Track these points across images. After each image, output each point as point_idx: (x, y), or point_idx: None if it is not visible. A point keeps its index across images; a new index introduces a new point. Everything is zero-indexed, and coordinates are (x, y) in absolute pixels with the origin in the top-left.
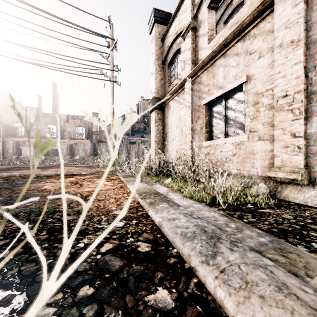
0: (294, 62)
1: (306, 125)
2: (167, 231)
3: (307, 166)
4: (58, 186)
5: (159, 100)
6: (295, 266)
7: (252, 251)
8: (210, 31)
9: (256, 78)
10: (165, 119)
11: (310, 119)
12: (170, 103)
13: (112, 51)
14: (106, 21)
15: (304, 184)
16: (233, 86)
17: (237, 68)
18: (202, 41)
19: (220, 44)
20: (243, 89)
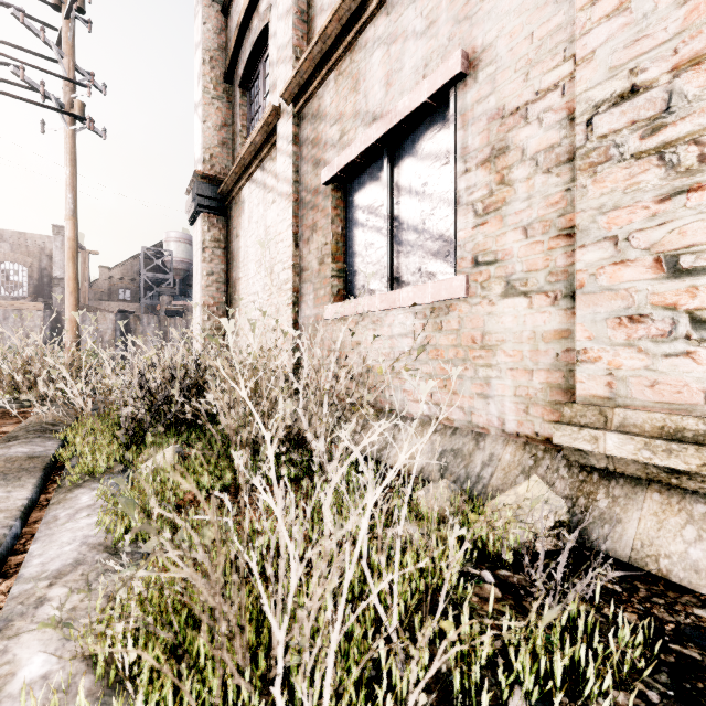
0: None
1: None
2: None
3: None
4: None
5: (216, 185)
6: None
7: None
8: None
9: (497, 57)
10: (232, 242)
11: None
12: (243, 192)
13: (68, 21)
14: None
15: None
16: (416, 100)
17: (430, 37)
18: None
19: None
20: (450, 110)
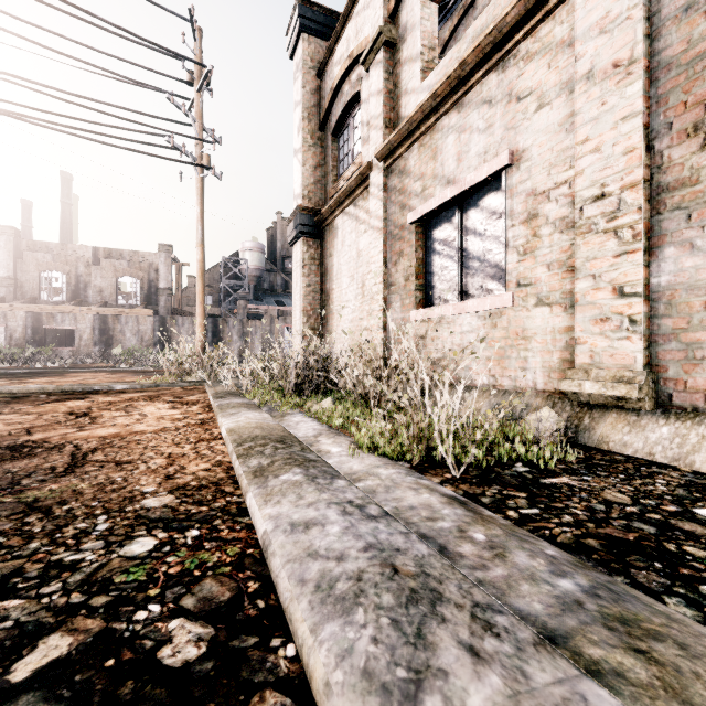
0: (622, 114)
1: (649, 267)
2: (279, 569)
3: (651, 365)
4: (26, 424)
5: (312, 215)
6: (687, 700)
7: (545, 651)
8: (426, 51)
9: (532, 157)
10: (325, 260)
11: (658, 252)
12: (336, 221)
13: (199, 93)
14: (184, 18)
15: (645, 408)
16: (479, 177)
17: (488, 135)
18: (408, 75)
19: (449, 76)
20: (502, 185)
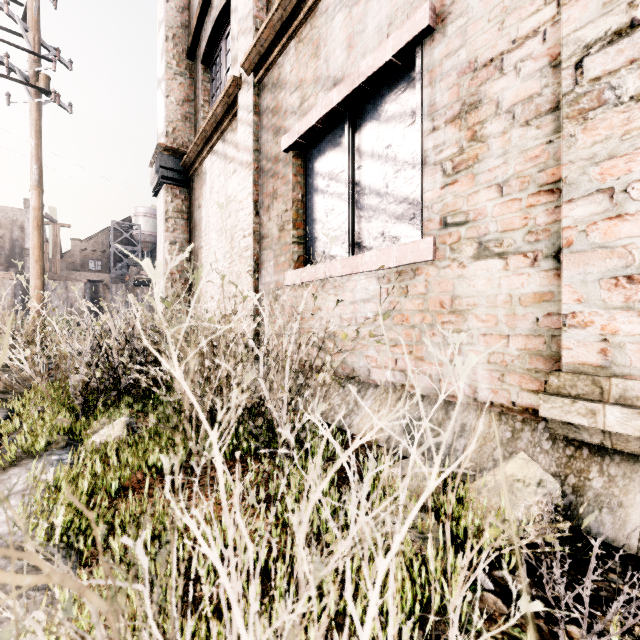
0: None
1: None
2: None
3: None
4: None
5: (178, 158)
6: None
7: None
8: None
9: (468, 7)
10: (194, 212)
11: None
12: (204, 164)
13: None
14: None
15: None
16: (381, 59)
17: None
18: None
19: None
20: (416, 68)
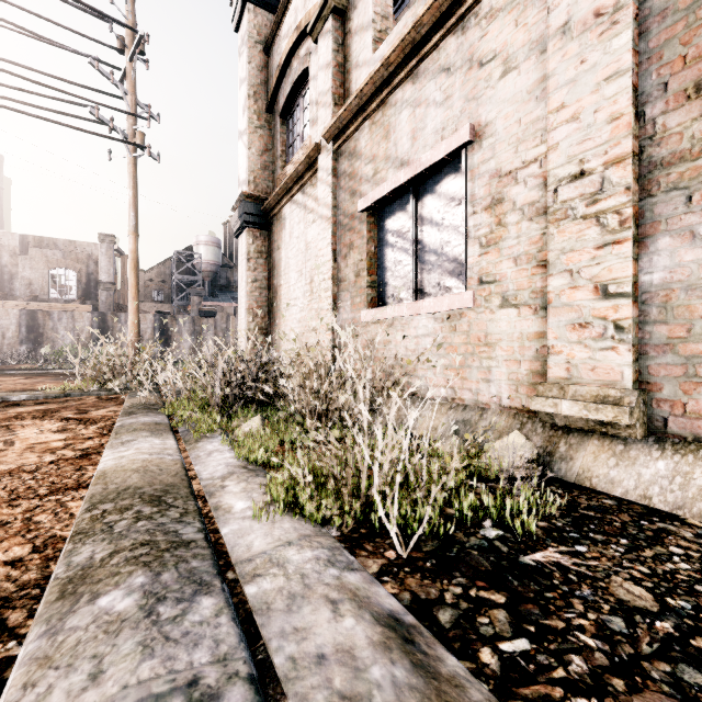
0: (606, 73)
1: (639, 261)
2: None
3: (640, 382)
4: None
5: (259, 204)
6: None
7: None
8: (379, 19)
9: (496, 132)
10: (273, 253)
11: (649, 243)
12: (284, 210)
13: (131, 63)
14: None
15: (635, 437)
16: (436, 156)
17: (446, 108)
18: (359, 46)
19: (402, 40)
20: (462, 166)
